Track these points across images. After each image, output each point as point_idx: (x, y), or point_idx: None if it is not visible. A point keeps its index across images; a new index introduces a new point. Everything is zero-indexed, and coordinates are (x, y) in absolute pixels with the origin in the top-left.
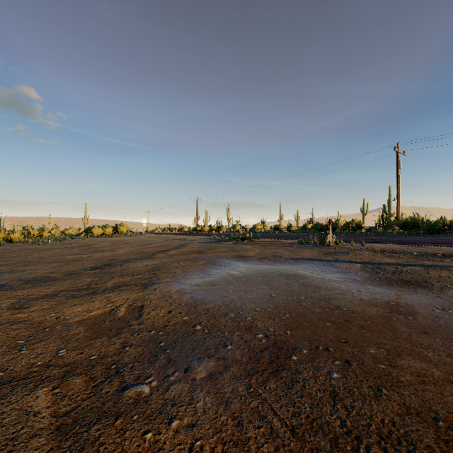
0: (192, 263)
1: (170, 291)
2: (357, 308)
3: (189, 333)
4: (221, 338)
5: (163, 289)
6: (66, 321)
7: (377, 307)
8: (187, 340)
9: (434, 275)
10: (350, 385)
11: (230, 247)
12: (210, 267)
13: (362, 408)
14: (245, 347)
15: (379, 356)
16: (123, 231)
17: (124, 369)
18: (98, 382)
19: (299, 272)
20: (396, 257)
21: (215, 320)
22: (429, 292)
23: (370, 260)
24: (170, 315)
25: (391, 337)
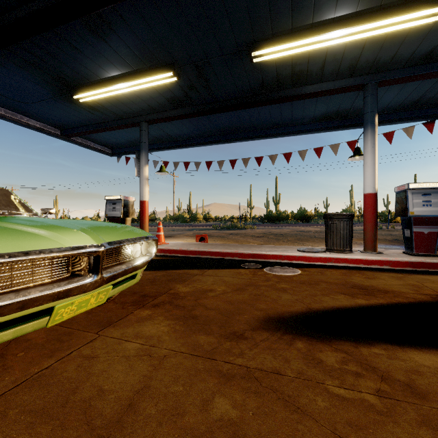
0: None
1: None
2: None
3: None
4: None
5: None
6: None
7: None
8: None
9: None
10: None
11: None
12: None
13: None
14: None
15: None
16: None
17: None
18: None
19: None
20: None
21: None
22: None
23: None
24: None
25: None
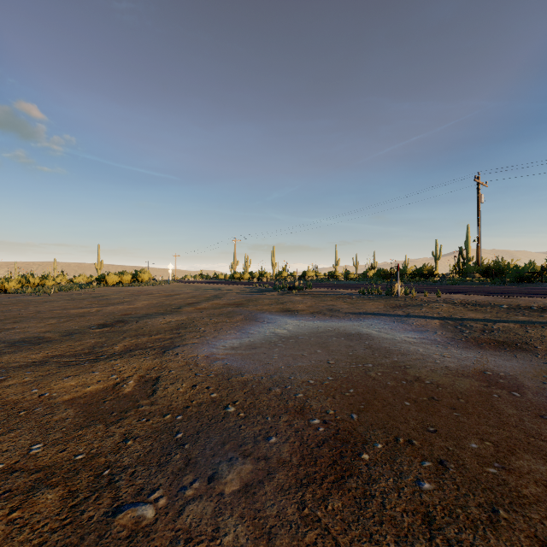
0: (227, 319)
1: (197, 357)
2: (444, 380)
3: (218, 418)
4: (263, 426)
5: (188, 353)
6: (52, 400)
7: (470, 379)
8: (215, 428)
9: (535, 335)
10: (450, 502)
11: (275, 298)
12: (250, 325)
13: (474, 544)
14: (296, 439)
15: (485, 453)
16: (144, 279)
17: (121, 477)
18: (80, 499)
19: (363, 331)
20: (481, 311)
21: (254, 399)
22: (533, 357)
23: (450, 314)
24: (195, 391)
25: (497, 424)
